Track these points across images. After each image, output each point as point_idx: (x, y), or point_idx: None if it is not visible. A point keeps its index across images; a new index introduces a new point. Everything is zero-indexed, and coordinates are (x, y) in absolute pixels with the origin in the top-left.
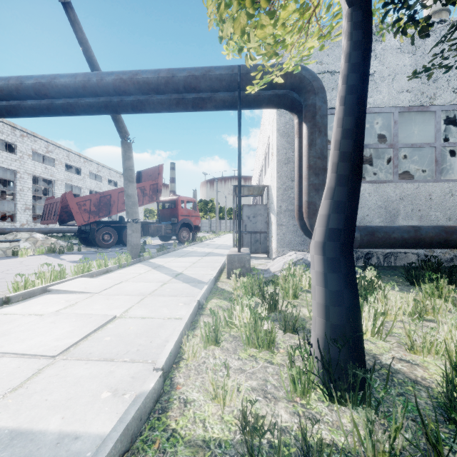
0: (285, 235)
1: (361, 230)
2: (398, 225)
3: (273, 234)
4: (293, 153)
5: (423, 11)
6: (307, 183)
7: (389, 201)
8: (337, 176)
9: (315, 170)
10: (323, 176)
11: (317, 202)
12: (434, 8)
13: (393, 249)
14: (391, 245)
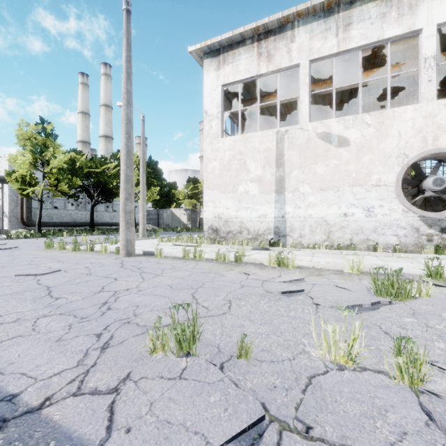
0: (13, 225)
1: (42, 223)
2: (51, 222)
3: (5, 225)
4: (16, 197)
5: (78, 107)
6: (26, 211)
7: (51, 215)
8: (39, 218)
9: (29, 208)
10: (31, 209)
11: (29, 216)
12: (83, 110)
13: (52, 228)
14: (49, 226)
